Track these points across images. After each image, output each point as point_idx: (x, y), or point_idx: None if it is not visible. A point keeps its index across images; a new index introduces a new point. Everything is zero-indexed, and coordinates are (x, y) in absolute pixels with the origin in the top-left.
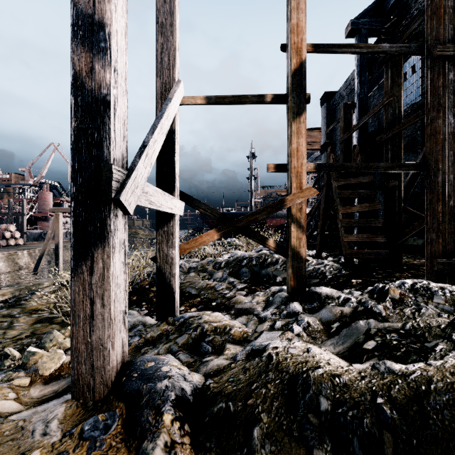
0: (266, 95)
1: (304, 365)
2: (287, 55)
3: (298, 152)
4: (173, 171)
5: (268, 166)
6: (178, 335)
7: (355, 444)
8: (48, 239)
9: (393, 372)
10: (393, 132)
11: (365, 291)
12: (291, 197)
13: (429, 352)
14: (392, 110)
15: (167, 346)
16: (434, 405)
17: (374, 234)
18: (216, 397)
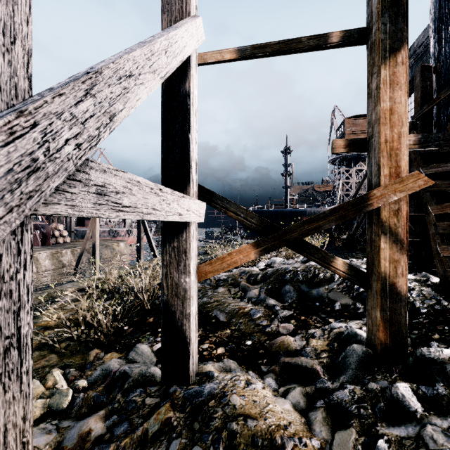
0: (330, 34)
1: None
2: None
3: (392, 115)
4: (186, 155)
5: (334, 143)
6: (187, 444)
7: None
8: (87, 239)
9: None
10: None
11: None
12: (381, 191)
13: None
14: None
15: None
16: None
17: None
18: None
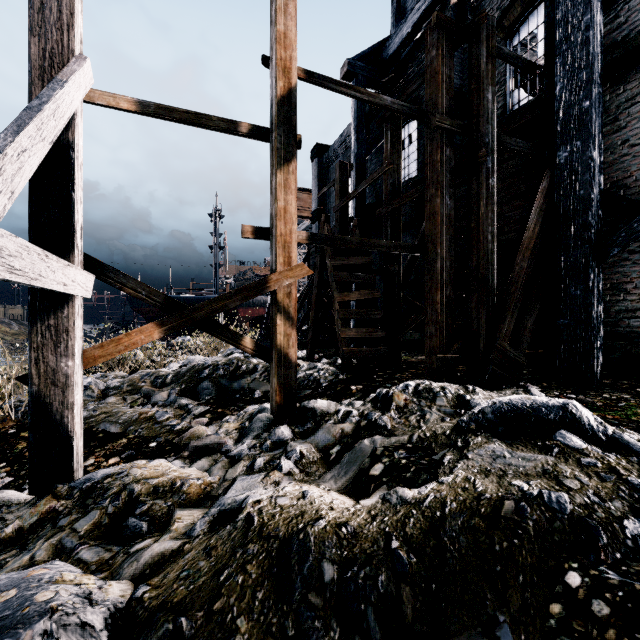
0: (240, 123)
1: (300, 520)
2: (271, 73)
3: (286, 213)
4: (68, 217)
5: (243, 228)
6: (80, 516)
7: (369, 616)
8: None
9: (406, 501)
10: (393, 206)
11: (367, 400)
12: (277, 276)
13: (437, 466)
14: (392, 180)
15: (53, 542)
16: (451, 533)
17: (374, 328)
18: (156, 617)
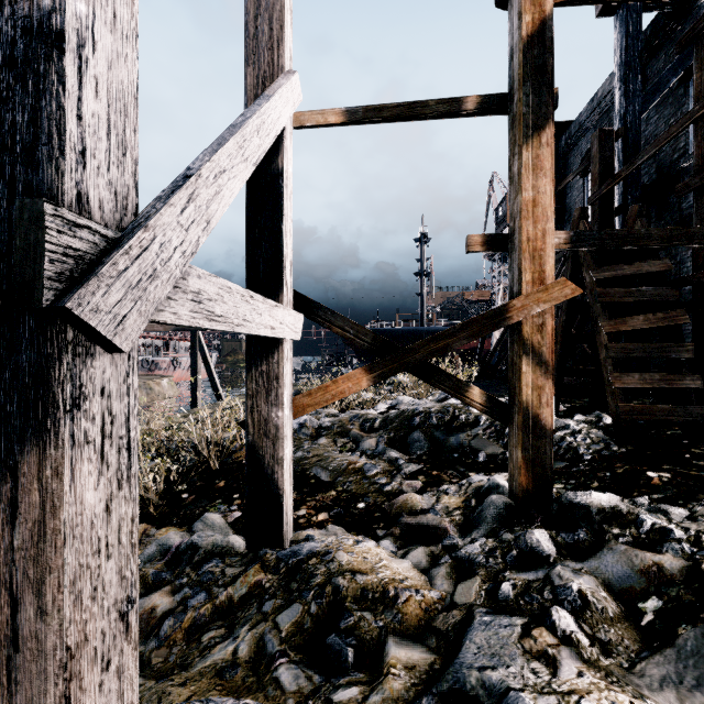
0: (465, 98)
1: None
2: (510, 13)
3: (535, 207)
4: (278, 252)
5: (469, 239)
6: (283, 604)
7: None
8: None
9: None
10: None
11: (698, 511)
12: (522, 301)
13: None
14: None
15: (256, 634)
16: None
17: (676, 373)
18: None
